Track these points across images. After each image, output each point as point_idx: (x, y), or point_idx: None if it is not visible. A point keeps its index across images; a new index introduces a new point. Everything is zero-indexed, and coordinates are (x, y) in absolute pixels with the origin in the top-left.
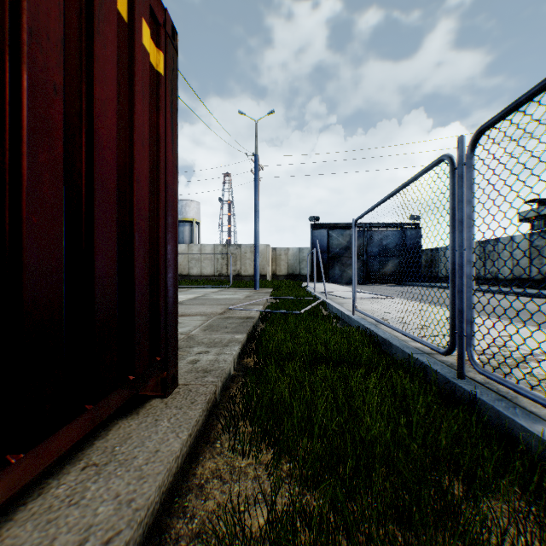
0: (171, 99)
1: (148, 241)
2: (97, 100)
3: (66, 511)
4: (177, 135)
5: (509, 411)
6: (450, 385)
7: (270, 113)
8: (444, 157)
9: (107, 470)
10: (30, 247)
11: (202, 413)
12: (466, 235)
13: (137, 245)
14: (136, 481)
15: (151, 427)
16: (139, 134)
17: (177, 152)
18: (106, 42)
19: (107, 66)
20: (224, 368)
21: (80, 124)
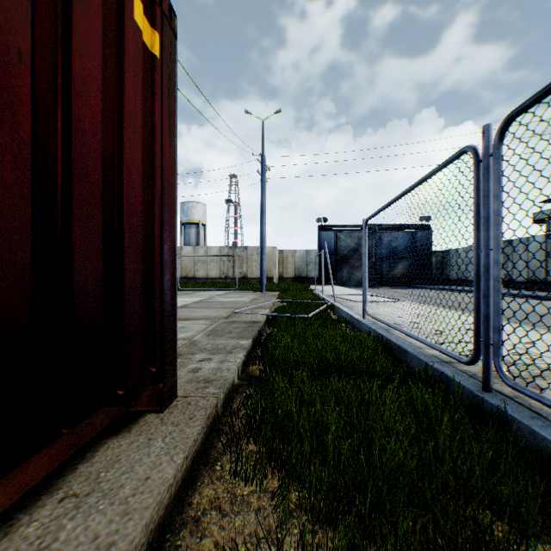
0: (169, 85)
1: (140, 239)
2: (77, 75)
3: None
4: (175, 125)
5: (547, 432)
6: (475, 398)
7: (276, 113)
8: (466, 148)
9: (87, 502)
10: None
11: (201, 430)
12: (493, 233)
13: (128, 244)
14: (120, 518)
15: (143, 448)
16: (130, 120)
17: (175, 143)
18: (88, 10)
19: (89, 39)
20: (227, 377)
21: (55, 101)
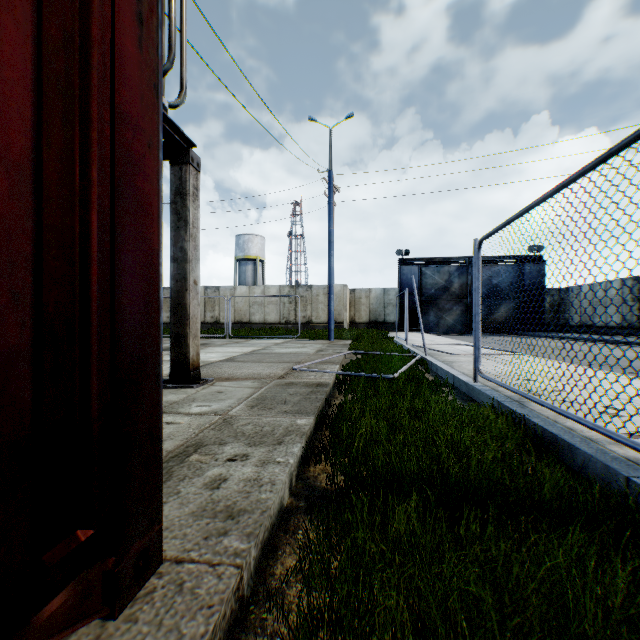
0: None
1: (27, 230)
2: None
3: None
4: (156, 18)
5: None
6: None
7: (347, 118)
8: None
9: None
10: None
11: None
12: None
13: None
14: None
15: None
16: None
17: (156, 55)
18: None
19: None
20: (268, 504)
21: None
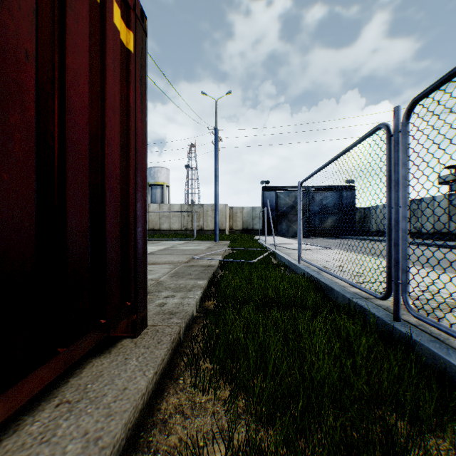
0: (141, 74)
1: (118, 199)
2: (70, 69)
3: (38, 449)
4: (145, 106)
5: (443, 352)
6: (387, 326)
7: (227, 94)
8: (380, 125)
9: (78, 407)
10: (0, 203)
11: (167, 352)
12: (401, 193)
13: (109, 202)
14: (104, 419)
15: (121, 366)
16: (110, 103)
17: (145, 121)
18: (78, 17)
19: (79, 40)
20: (188, 310)
21: (53, 90)
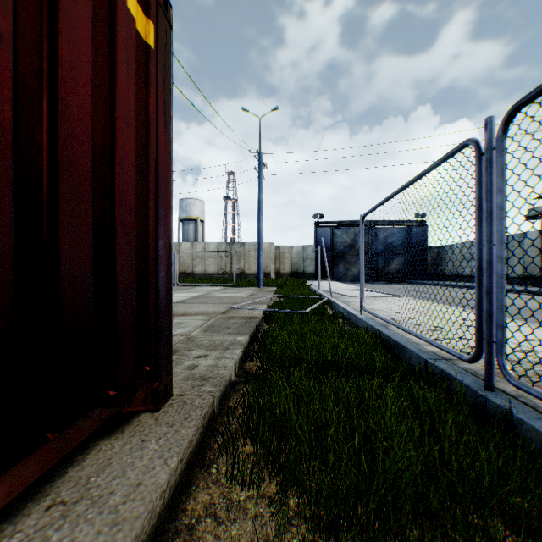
0: (164, 77)
1: (134, 234)
2: (64, 61)
3: None
4: (170, 118)
5: None
6: (478, 397)
7: (273, 110)
8: (468, 142)
9: (75, 511)
10: None
11: (197, 431)
12: (496, 228)
13: (120, 239)
14: (109, 529)
15: (136, 450)
16: (122, 110)
17: (170, 137)
18: None
19: (78, 23)
20: (224, 375)
21: (40, 88)
